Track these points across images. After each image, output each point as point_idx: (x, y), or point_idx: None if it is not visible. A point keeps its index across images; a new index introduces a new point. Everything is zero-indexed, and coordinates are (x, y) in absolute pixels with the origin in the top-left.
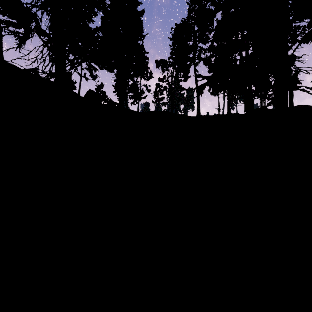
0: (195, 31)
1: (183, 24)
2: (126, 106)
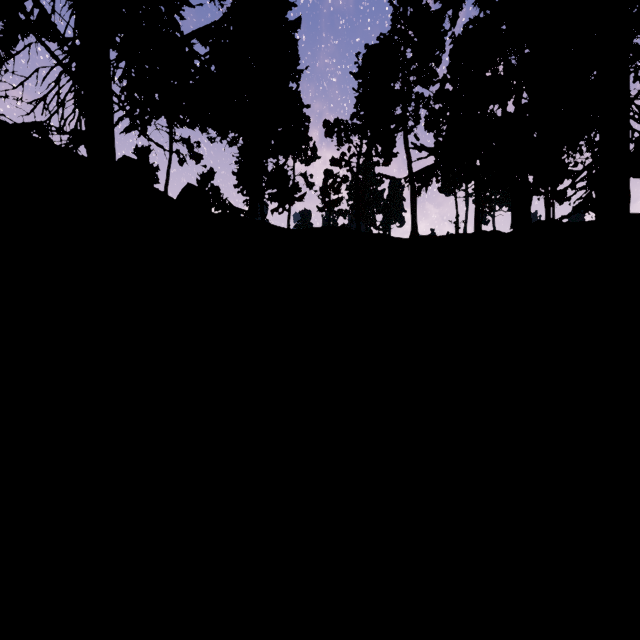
0: (407, 61)
1: (381, 44)
2: (262, 216)
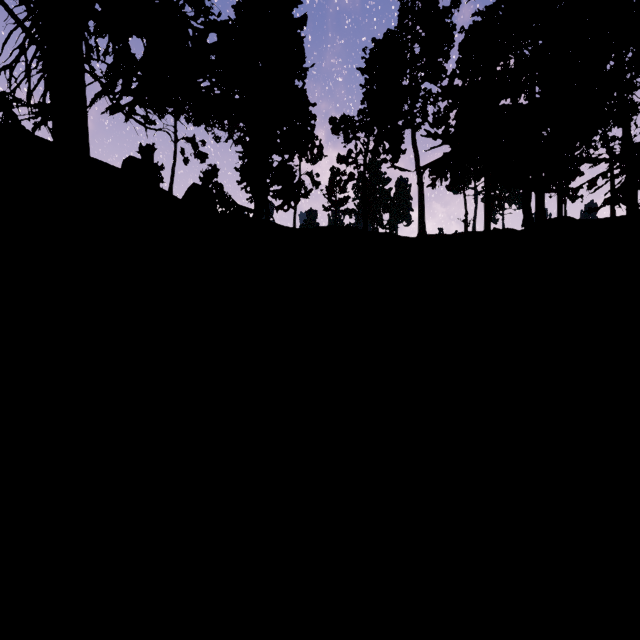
0: (415, 57)
1: (389, 38)
2: (266, 213)
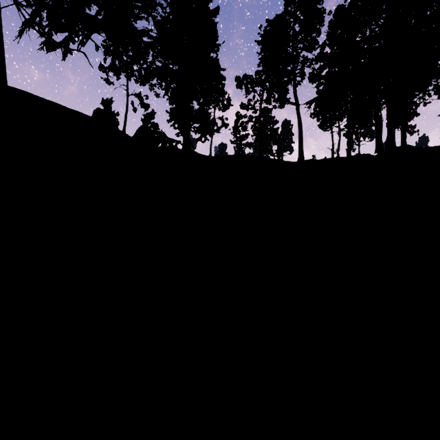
0: (296, 33)
1: (278, 18)
2: (189, 144)
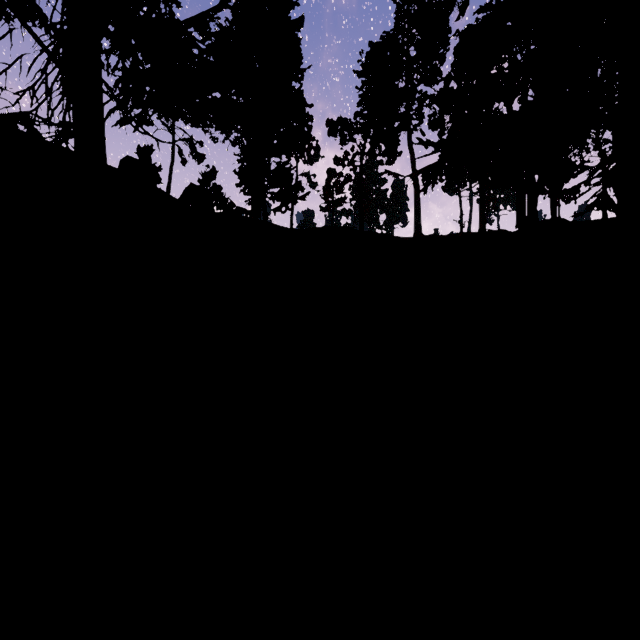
0: (411, 60)
1: (385, 42)
2: (264, 215)
